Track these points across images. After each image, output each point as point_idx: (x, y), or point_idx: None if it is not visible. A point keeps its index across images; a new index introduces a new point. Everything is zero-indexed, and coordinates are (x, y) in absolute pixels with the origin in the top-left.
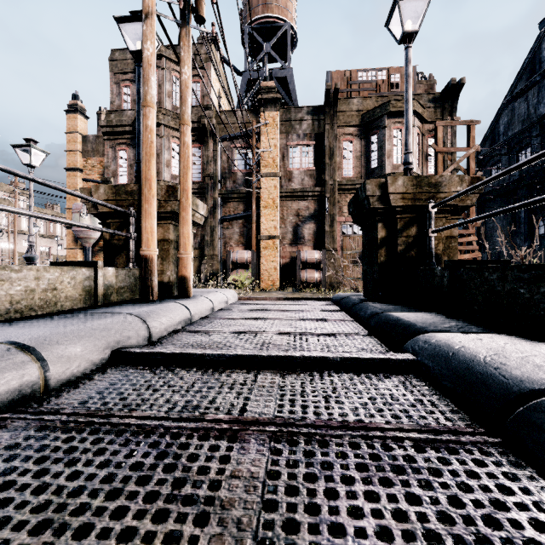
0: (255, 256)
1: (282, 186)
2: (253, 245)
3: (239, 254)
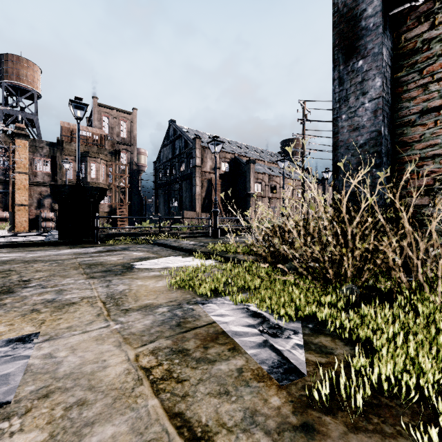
0: (12, 214)
1: (30, 179)
2: (10, 209)
3: (0, 213)
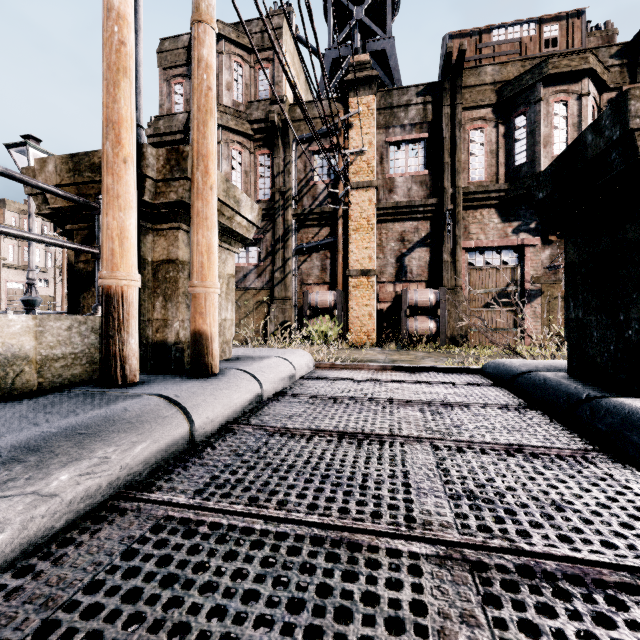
0: (342, 299)
1: (379, 201)
2: (339, 283)
3: (320, 295)
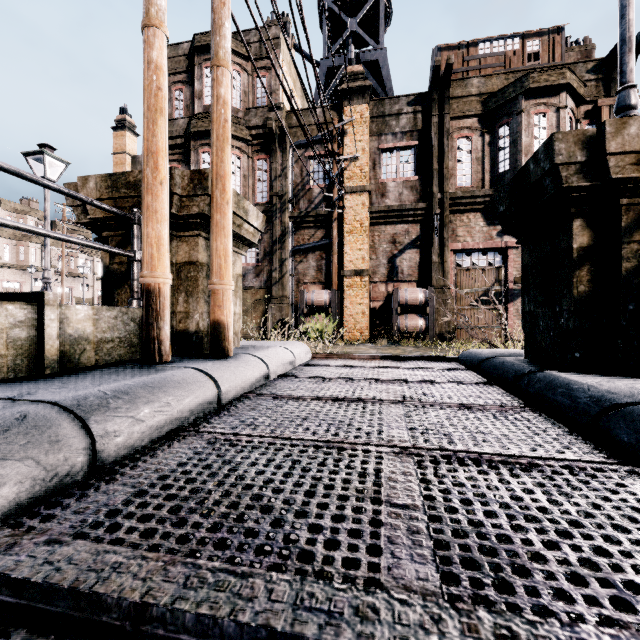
0: (337, 297)
1: (372, 204)
2: (334, 283)
3: (316, 294)
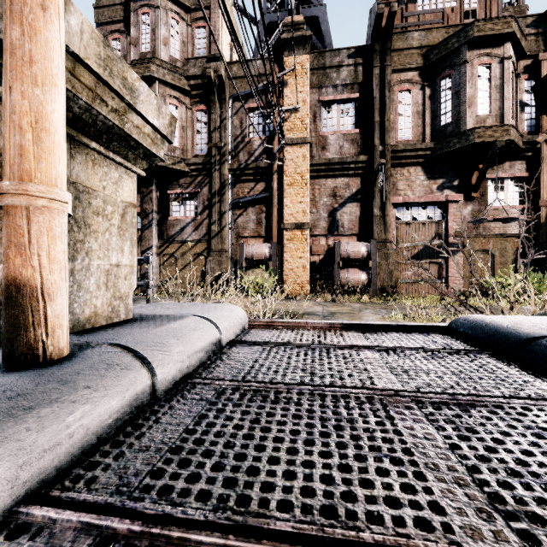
0: (277, 251)
1: (313, 157)
2: (274, 236)
3: (256, 247)
